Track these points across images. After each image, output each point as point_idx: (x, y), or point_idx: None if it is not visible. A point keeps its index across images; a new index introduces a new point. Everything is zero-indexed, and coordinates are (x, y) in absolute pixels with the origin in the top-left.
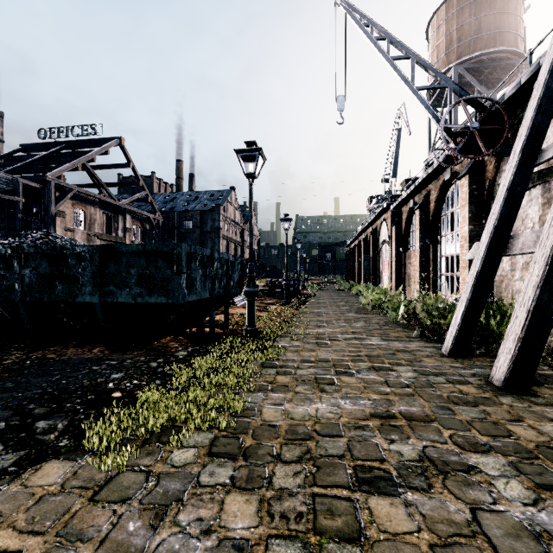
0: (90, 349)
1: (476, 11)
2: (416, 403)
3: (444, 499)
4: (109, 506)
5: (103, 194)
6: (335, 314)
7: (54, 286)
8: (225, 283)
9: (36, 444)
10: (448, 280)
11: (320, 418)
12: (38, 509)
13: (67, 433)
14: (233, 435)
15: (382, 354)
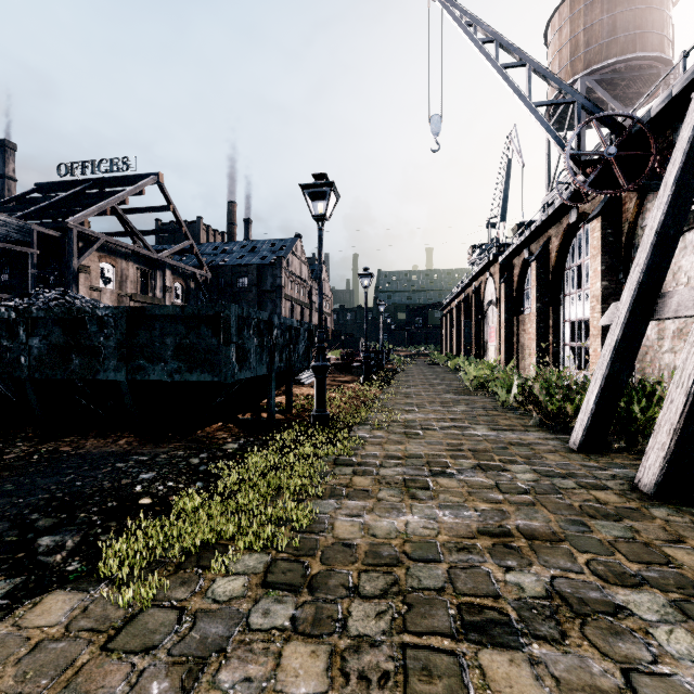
0: (115, 440)
1: (610, 7)
2: (538, 516)
3: (584, 655)
4: (127, 658)
5: (137, 245)
6: (428, 396)
7: (69, 359)
8: (288, 356)
9: (37, 568)
10: (574, 352)
11: (412, 535)
12: (32, 660)
13: (79, 553)
14: (296, 558)
15: (490, 448)
